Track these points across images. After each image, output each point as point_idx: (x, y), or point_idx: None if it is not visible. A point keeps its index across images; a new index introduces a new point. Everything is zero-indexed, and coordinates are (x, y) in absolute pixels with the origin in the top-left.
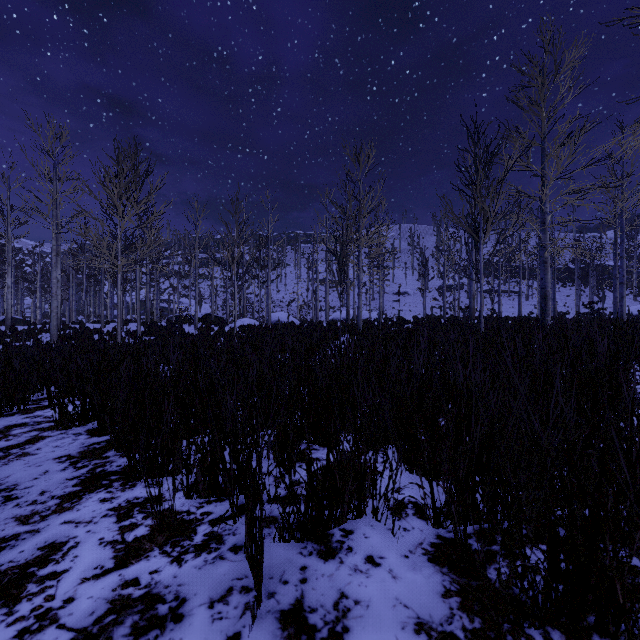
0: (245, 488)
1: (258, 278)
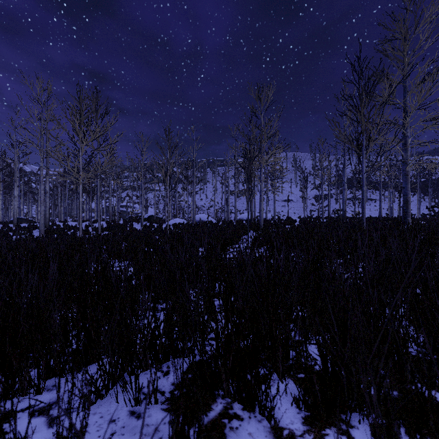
0: None
1: (187, 190)
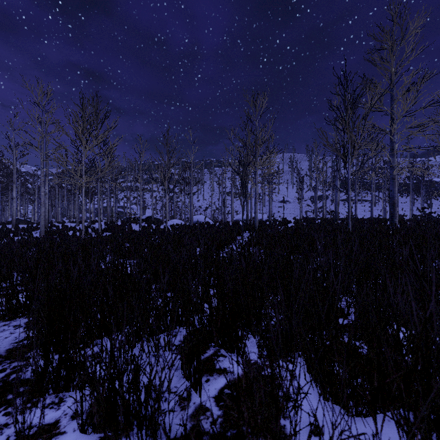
0: (139, 437)
1: (184, 191)
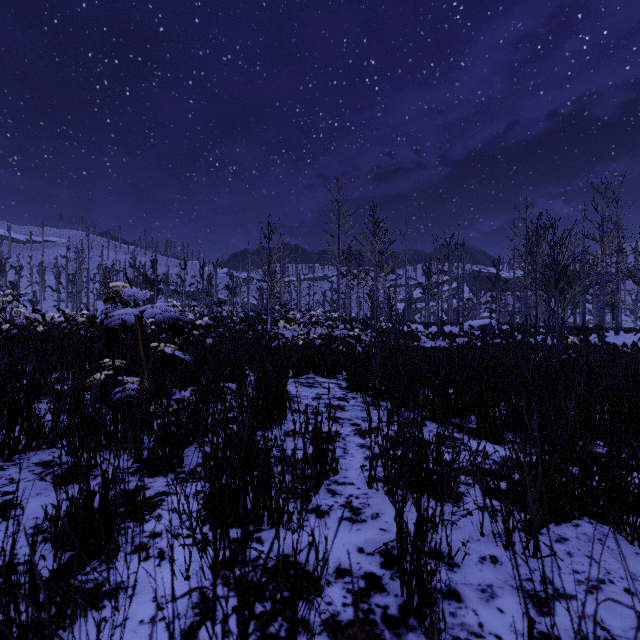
0: None
1: None
